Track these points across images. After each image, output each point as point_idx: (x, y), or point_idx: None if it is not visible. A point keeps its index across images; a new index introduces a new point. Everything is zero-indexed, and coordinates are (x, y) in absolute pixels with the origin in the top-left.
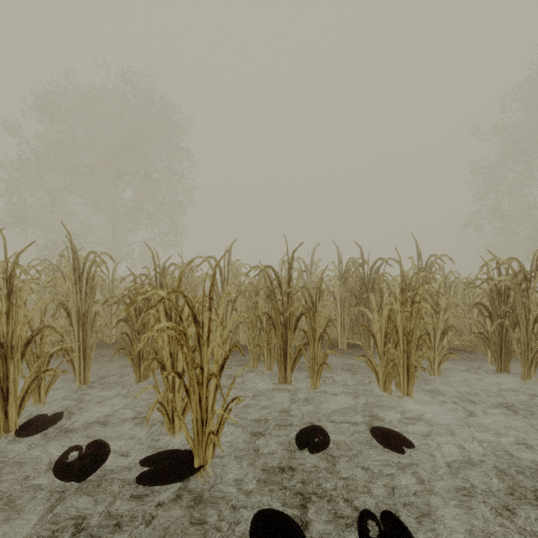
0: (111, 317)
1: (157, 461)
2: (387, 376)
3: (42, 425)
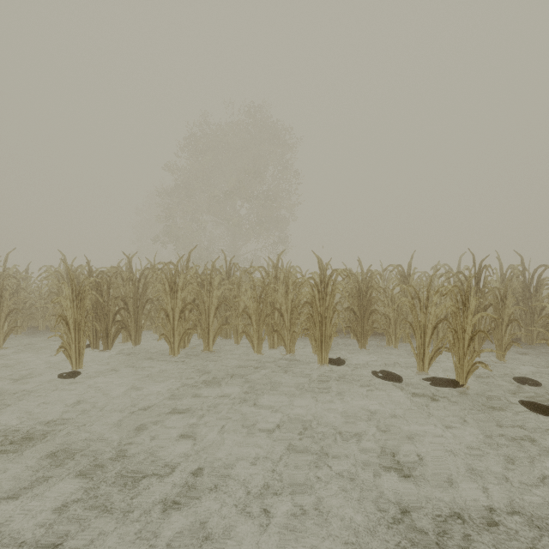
0: (351, 305)
1: (433, 380)
2: None
3: (339, 362)
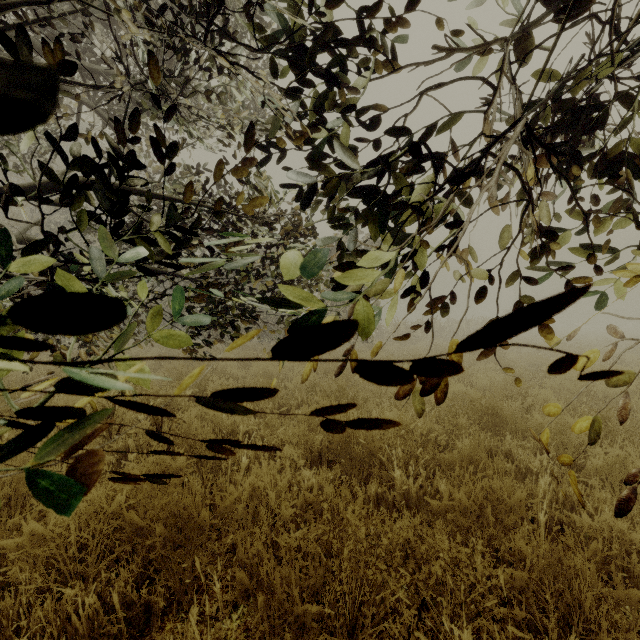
0: None
1: None
2: None
3: None
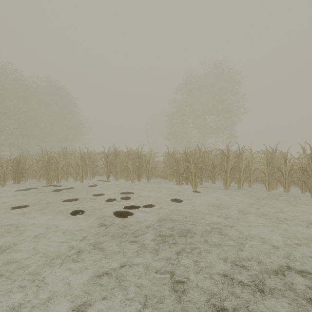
0: None
1: None
2: None
3: None
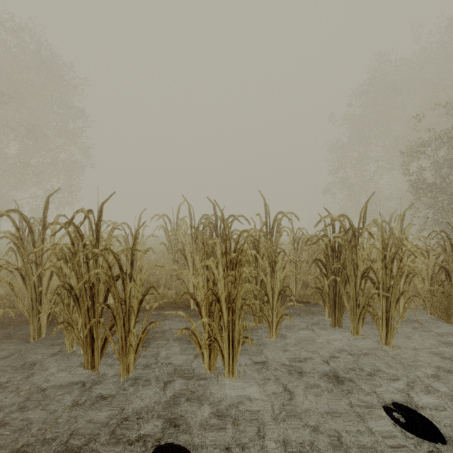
0: None
1: None
2: (212, 351)
3: None
